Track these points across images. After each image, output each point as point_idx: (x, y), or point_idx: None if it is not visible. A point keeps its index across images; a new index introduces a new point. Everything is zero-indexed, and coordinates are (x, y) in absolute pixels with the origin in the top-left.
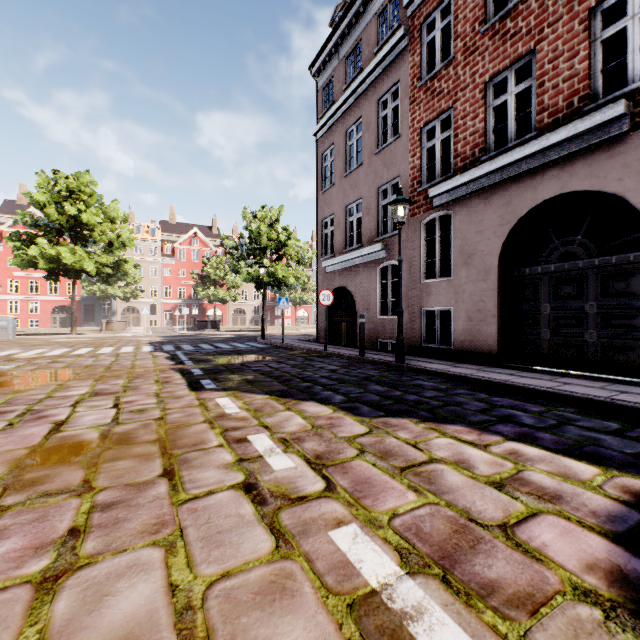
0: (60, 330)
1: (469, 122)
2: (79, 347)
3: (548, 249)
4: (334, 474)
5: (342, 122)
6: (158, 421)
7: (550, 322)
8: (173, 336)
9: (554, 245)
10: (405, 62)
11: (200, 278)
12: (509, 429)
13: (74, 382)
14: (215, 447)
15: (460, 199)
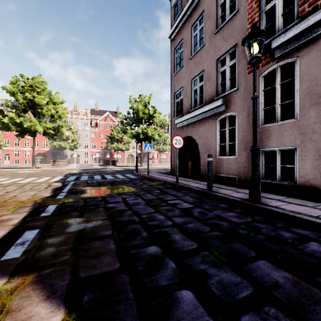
0: (38, 165)
1: None
2: (17, 177)
3: None
4: None
5: (188, 21)
6: None
7: None
8: (87, 169)
9: None
10: None
11: (110, 138)
12: None
13: None
14: None
15: (308, 42)
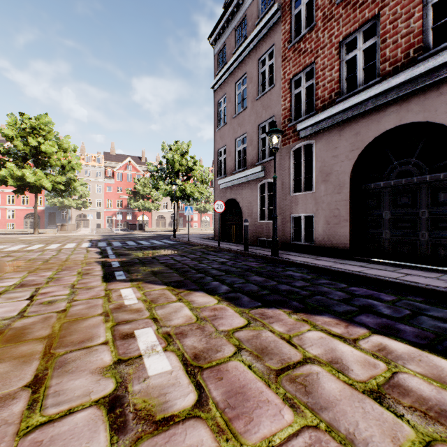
0: (29, 231)
1: (327, 73)
2: (34, 244)
3: (389, 168)
4: (208, 381)
5: (232, 77)
6: (60, 314)
7: (390, 225)
8: (110, 235)
9: (393, 165)
10: (278, 30)
11: (132, 193)
12: (371, 320)
13: (10, 274)
14: (99, 345)
15: (320, 131)
